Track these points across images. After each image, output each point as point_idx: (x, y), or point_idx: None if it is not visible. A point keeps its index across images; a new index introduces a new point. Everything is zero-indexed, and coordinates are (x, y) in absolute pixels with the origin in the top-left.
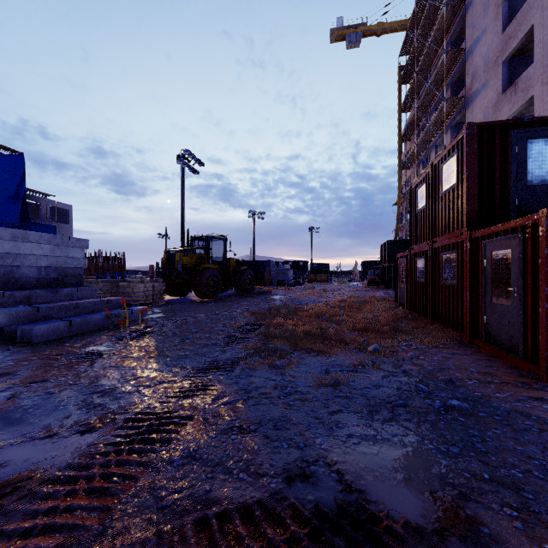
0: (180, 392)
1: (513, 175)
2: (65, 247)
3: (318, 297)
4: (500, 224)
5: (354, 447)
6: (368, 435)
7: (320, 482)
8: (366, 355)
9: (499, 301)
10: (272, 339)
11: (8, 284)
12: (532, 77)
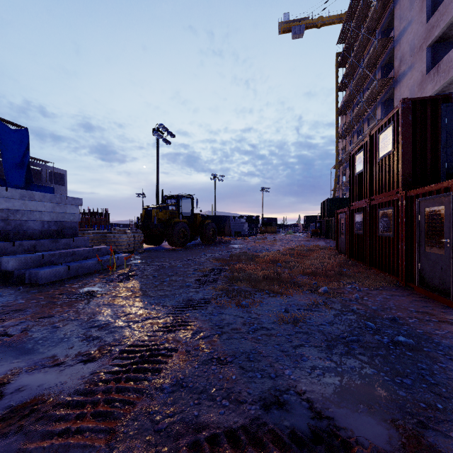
0: (164, 327)
1: (442, 142)
2: (63, 205)
3: (270, 246)
4: (433, 185)
5: (319, 378)
6: (329, 367)
7: (293, 409)
8: (317, 296)
9: (432, 251)
10: (236, 282)
11: (18, 235)
12: (452, 60)
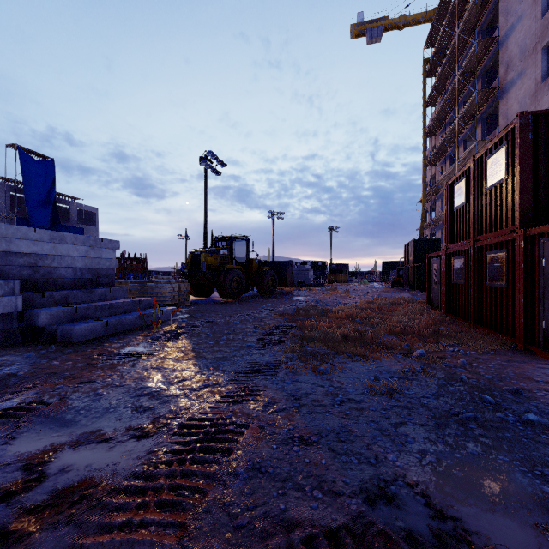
0: (228, 397)
1: None
2: (98, 249)
3: (343, 298)
4: None
5: (433, 465)
6: (444, 452)
7: (406, 506)
8: (412, 361)
9: None
10: (308, 342)
11: (47, 285)
12: None
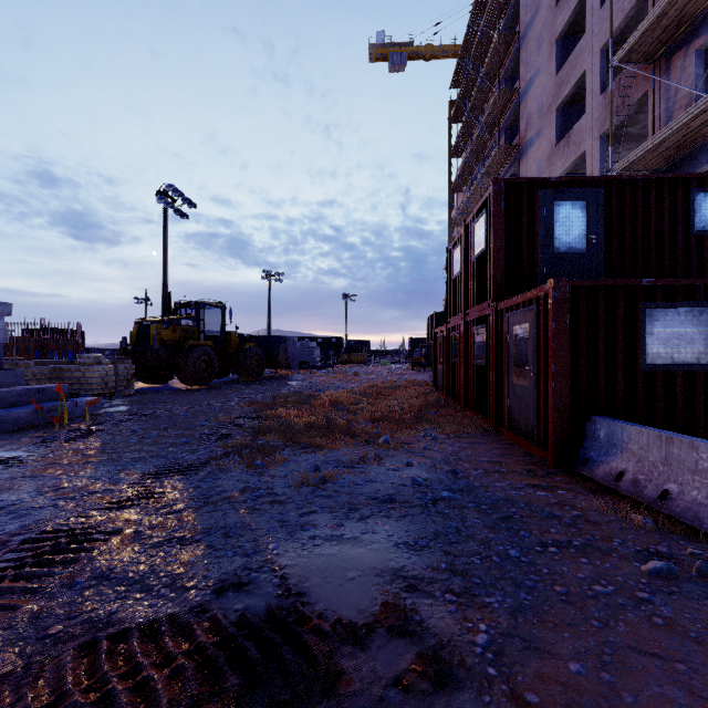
0: (114, 503)
1: (540, 240)
2: None
3: (346, 382)
4: (520, 295)
5: (313, 549)
6: (335, 535)
7: (257, 589)
8: (372, 449)
9: (519, 382)
10: (264, 434)
11: None
12: (584, 130)
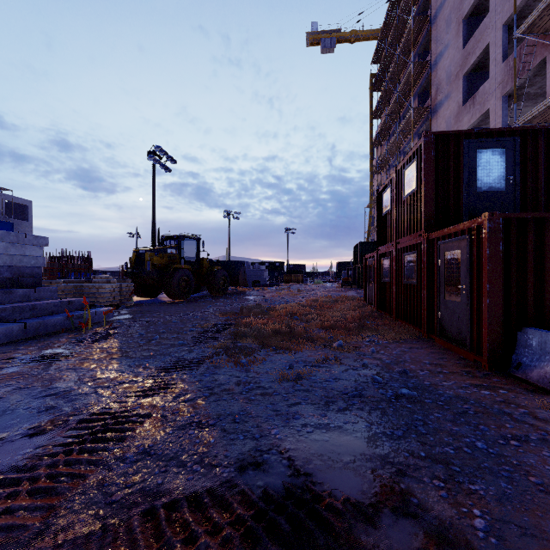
0: (140, 392)
1: (465, 181)
2: (21, 245)
3: (292, 297)
4: (452, 227)
5: (308, 435)
6: (322, 424)
7: (271, 469)
8: (330, 351)
9: (451, 298)
10: (241, 338)
11: None
12: (487, 92)
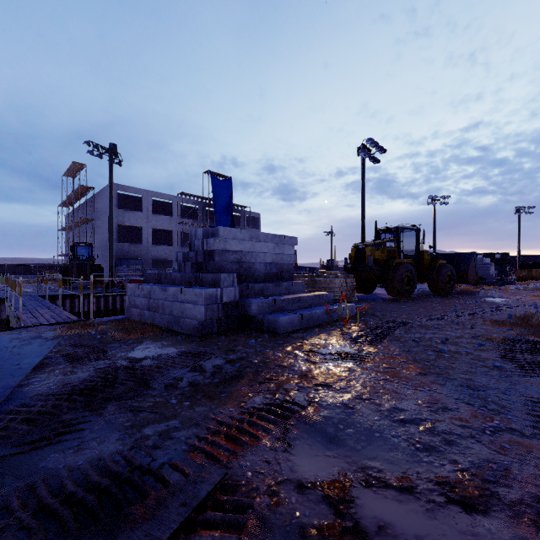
0: None
1: None
2: (281, 245)
3: None
4: None
5: None
6: None
7: None
8: None
9: None
10: None
11: (248, 278)
12: None
